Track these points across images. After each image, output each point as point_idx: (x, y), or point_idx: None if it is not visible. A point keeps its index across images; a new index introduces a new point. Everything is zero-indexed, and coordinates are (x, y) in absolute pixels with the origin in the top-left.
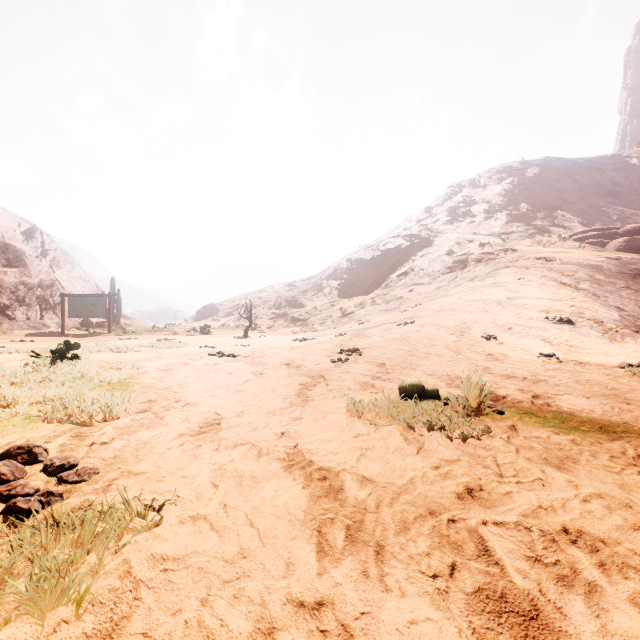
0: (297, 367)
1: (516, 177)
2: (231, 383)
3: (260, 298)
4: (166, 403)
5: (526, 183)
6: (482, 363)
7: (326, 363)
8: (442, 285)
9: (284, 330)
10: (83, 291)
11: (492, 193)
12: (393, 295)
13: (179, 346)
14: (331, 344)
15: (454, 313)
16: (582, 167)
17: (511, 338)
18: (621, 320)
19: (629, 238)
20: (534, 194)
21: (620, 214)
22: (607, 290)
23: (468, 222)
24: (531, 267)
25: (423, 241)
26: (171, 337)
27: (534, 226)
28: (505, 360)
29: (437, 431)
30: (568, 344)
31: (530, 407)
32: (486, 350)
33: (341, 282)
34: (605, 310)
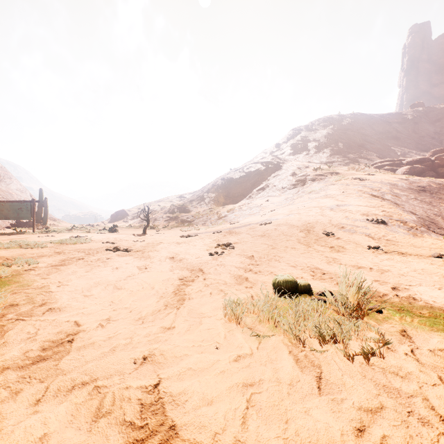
0: (180, 260)
1: (336, 125)
2: (112, 279)
3: (158, 206)
4: (27, 308)
5: (342, 129)
6: (329, 254)
7: (205, 256)
8: (289, 197)
9: (175, 229)
10: (19, 199)
11: (320, 135)
12: (254, 203)
13: (84, 242)
14: (209, 240)
15: (300, 216)
16: (377, 120)
17: (344, 234)
18: (418, 221)
19: (411, 166)
20: (348, 136)
21: (402, 151)
22: (403, 200)
23: (305, 154)
24: (350, 184)
25: (275, 166)
26: (84, 235)
27: (348, 158)
28: (345, 251)
29: (330, 345)
30: (385, 238)
31: (401, 302)
32: (328, 244)
33: (217, 194)
34: (406, 214)
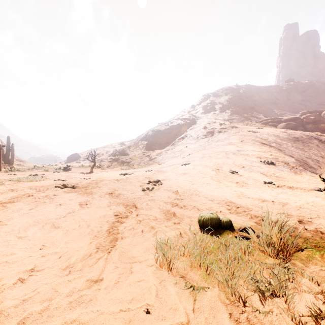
0: (117, 196)
1: (234, 92)
2: (52, 217)
3: (104, 150)
4: None
5: (239, 96)
6: (236, 189)
7: (138, 191)
8: (202, 144)
9: (117, 168)
10: None
11: (223, 99)
12: (177, 149)
13: (38, 180)
14: (143, 177)
15: (211, 158)
16: (263, 90)
17: (245, 172)
18: (297, 162)
19: (287, 123)
20: (243, 101)
21: (280, 112)
22: (284, 147)
23: (212, 113)
24: (246, 135)
25: (191, 121)
26: (42, 173)
27: (243, 116)
28: (247, 186)
29: (271, 302)
30: (275, 175)
31: (313, 237)
32: (234, 180)
33: (149, 142)
34: (288, 157)
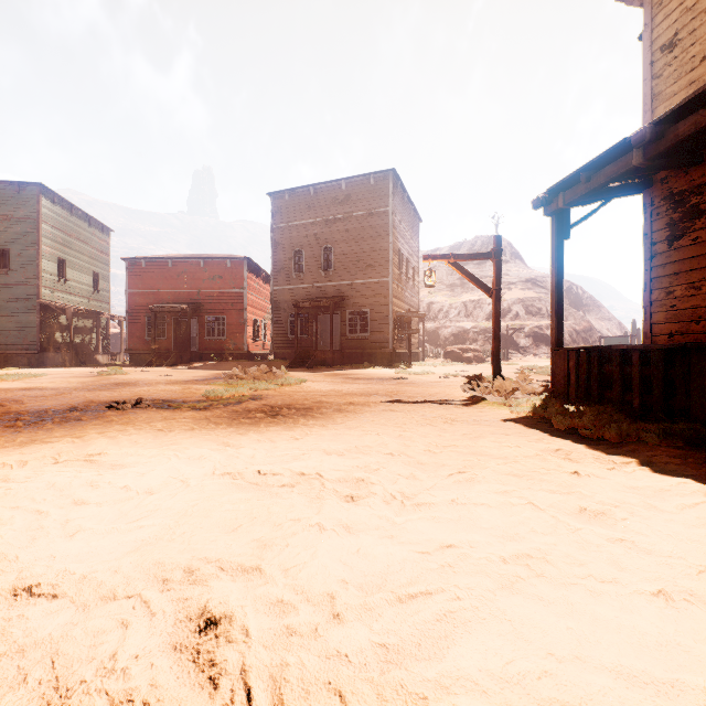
0: None
1: None
2: None
3: None
4: None
5: None
6: None
7: None
8: None
9: None
10: (607, 329)
11: None
12: None
13: None
14: None
15: None
16: None
17: None
18: None
19: None
20: None
21: None
22: None
23: None
24: None
25: None
26: None
27: None
28: None
29: None
30: None
31: None
32: None
33: None
34: None
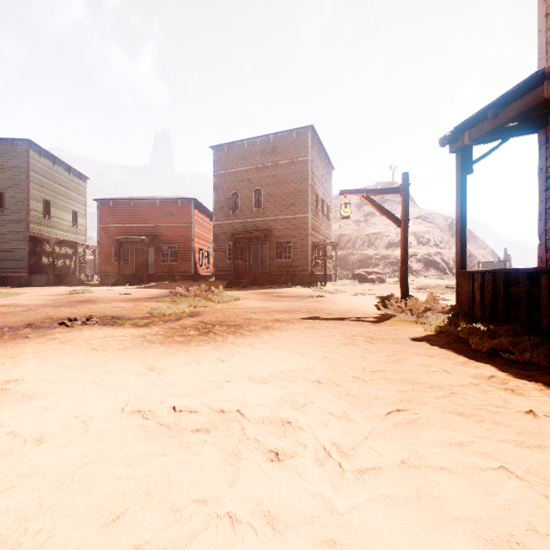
0: None
1: None
2: None
3: None
4: None
5: None
6: None
7: None
8: None
9: None
10: (482, 256)
11: None
12: None
13: None
14: None
15: None
16: None
17: None
18: None
19: None
20: None
21: None
22: None
23: None
24: None
25: None
26: None
27: None
28: None
29: None
30: None
31: None
32: None
33: None
34: None
